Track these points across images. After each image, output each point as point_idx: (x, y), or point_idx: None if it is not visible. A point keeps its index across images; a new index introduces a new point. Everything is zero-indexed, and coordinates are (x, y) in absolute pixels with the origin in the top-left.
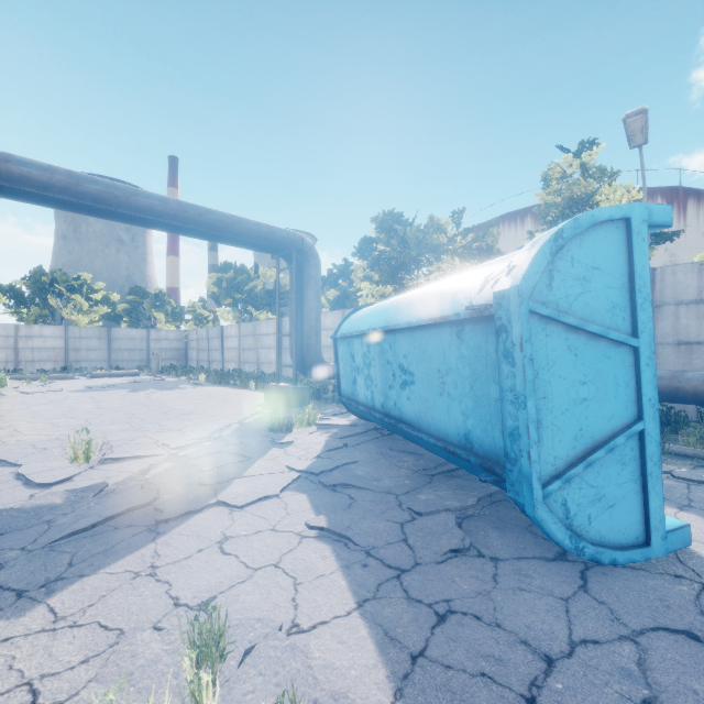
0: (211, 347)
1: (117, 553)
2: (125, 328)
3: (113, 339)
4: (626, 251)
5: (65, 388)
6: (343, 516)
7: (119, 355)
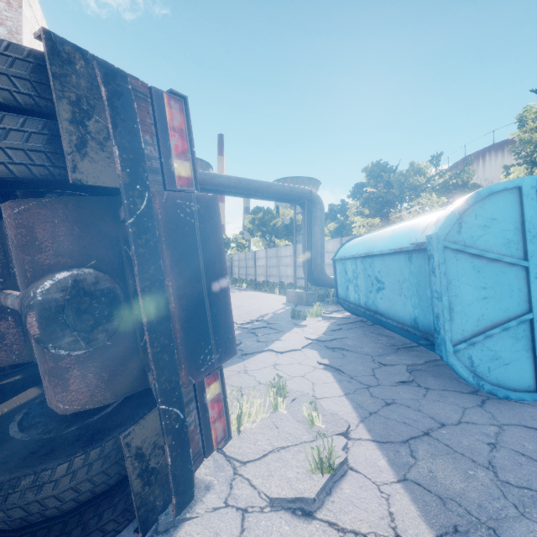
0: (248, 265)
1: (228, 364)
2: None
3: None
4: (519, 207)
5: None
6: (338, 361)
7: None
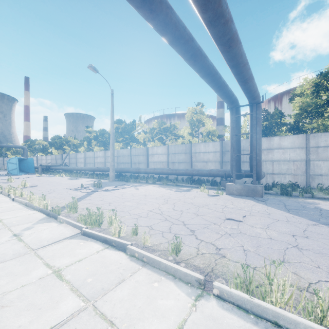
0: None
1: None
2: None
3: None
4: (16, 159)
5: None
6: (2, 175)
7: None
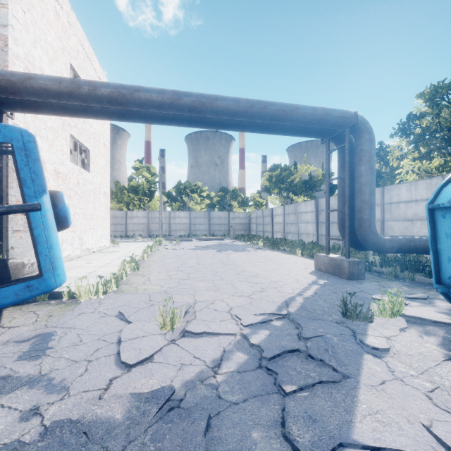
0: (265, 222)
1: None
2: (217, 211)
3: (211, 218)
4: None
5: (185, 247)
6: None
7: (214, 227)
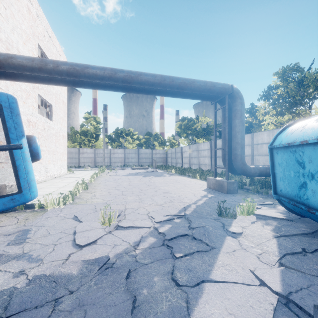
0: (177, 156)
1: None
2: (144, 149)
3: (140, 153)
4: None
5: (121, 174)
6: None
7: (141, 160)
